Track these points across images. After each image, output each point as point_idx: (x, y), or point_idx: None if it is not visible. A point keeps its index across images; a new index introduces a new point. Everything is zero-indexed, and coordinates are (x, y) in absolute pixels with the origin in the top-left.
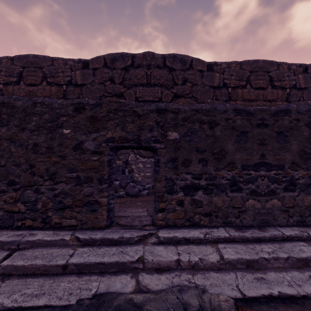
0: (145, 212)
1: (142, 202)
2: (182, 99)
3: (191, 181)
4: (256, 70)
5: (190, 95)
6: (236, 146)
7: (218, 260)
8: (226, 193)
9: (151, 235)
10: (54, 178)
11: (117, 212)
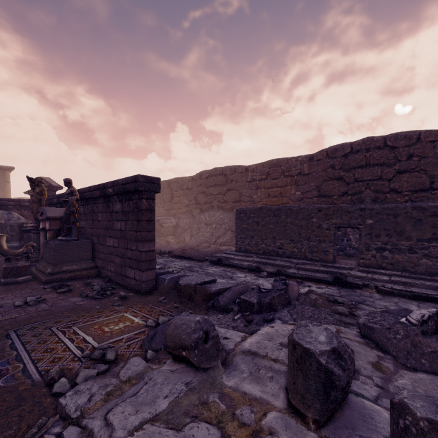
0: (355, 262)
1: (355, 259)
2: (407, 174)
3: (381, 245)
4: None
5: (417, 169)
6: (412, 228)
7: (387, 279)
8: (405, 254)
9: (355, 268)
10: (309, 239)
11: (337, 260)
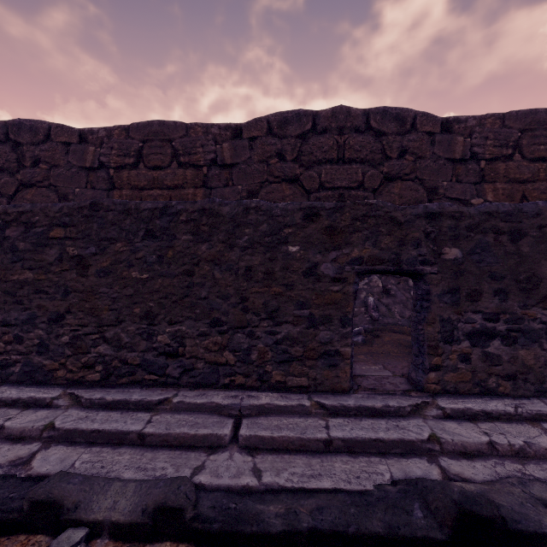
0: (385, 370)
1: (364, 356)
2: (399, 183)
3: (482, 323)
4: (533, 128)
5: (412, 176)
6: None
7: None
8: (540, 344)
9: (427, 406)
10: (275, 316)
11: None
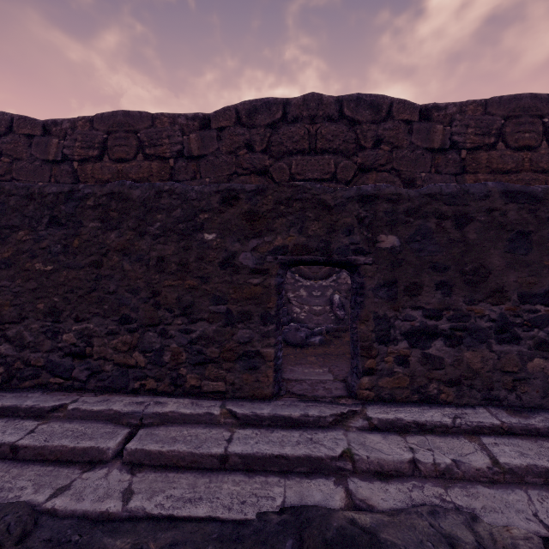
0: (328, 374)
1: (315, 357)
2: (374, 174)
3: (422, 321)
4: (517, 115)
5: (388, 166)
6: (508, 260)
7: (489, 465)
8: (489, 345)
9: (354, 415)
10: (190, 312)
11: None
